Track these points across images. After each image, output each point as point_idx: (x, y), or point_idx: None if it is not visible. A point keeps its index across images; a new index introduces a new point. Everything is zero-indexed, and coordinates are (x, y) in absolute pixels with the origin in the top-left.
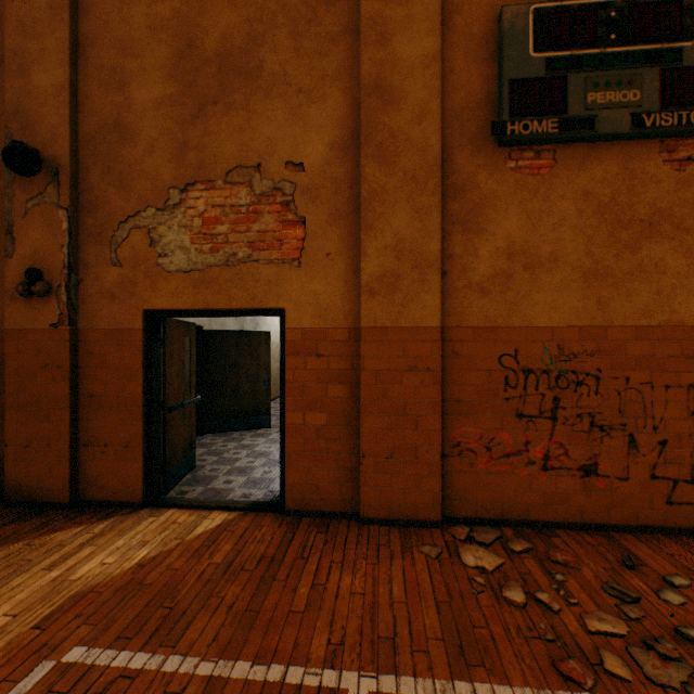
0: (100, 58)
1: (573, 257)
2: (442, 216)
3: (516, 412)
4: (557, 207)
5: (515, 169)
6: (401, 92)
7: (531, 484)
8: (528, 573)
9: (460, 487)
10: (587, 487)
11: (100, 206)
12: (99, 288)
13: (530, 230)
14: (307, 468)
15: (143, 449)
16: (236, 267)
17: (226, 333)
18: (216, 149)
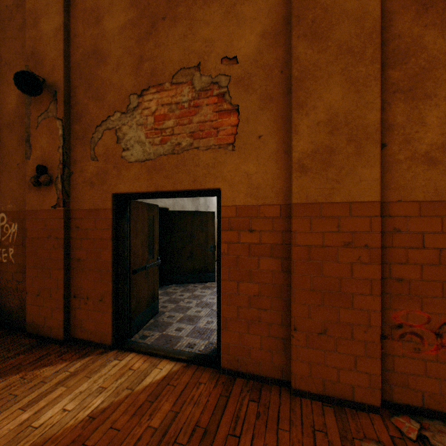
0: (83, 3)
1: None
2: (381, 86)
3: None
4: None
5: None
6: None
7: None
8: None
9: (402, 372)
10: None
11: (83, 116)
12: (83, 178)
13: None
14: (240, 333)
15: (112, 303)
16: (180, 154)
17: (184, 213)
18: (164, 57)
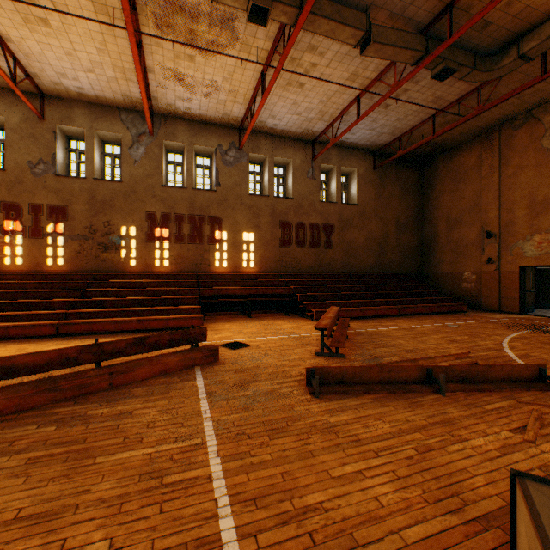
0: (505, 206)
1: None
2: None
3: None
4: None
5: None
6: None
7: None
8: None
9: None
10: None
11: (505, 242)
12: (505, 261)
13: None
14: None
15: (518, 300)
16: (548, 254)
17: (547, 269)
18: (541, 225)
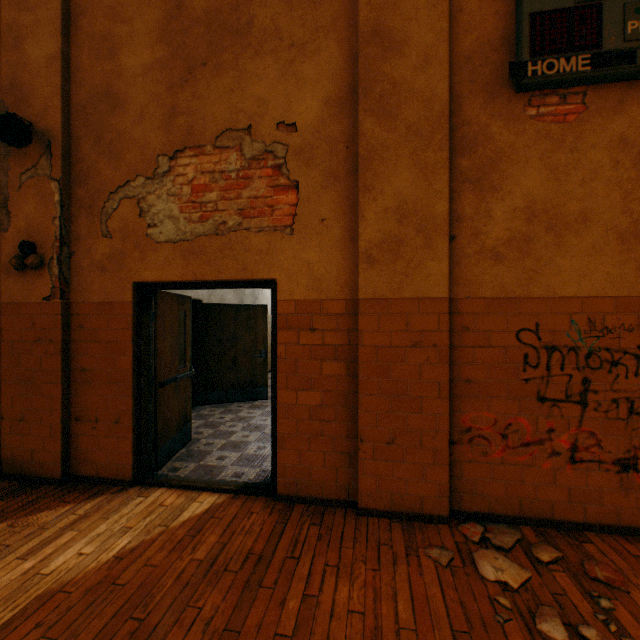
0: (91, 26)
1: (606, 216)
2: (450, 174)
3: (537, 395)
4: (588, 159)
5: (536, 117)
6: (404, 37)
7: (556, 478)
8: (563, 593)
9: (470, 478)
10: (624, 484)
11: (91, 177)
12: (90, 261)
13: (554, 186)
14: (300, 451)
15: (133, 425)
16: (226, 236)
17: (224, 306)
18: (205, 112)
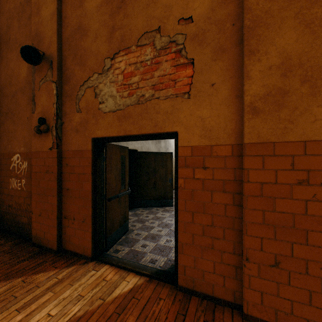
0: None
1: None
2: None
3: None
4: None
5: None
6: None
7: None
8: None
9: None
10: None
11: (71, 78)
12: (71, 127)
13: None
14: (195, 257)
15: (91, 224)
16: (144, 104)
17: (149, 153)
18: (131, 25)
